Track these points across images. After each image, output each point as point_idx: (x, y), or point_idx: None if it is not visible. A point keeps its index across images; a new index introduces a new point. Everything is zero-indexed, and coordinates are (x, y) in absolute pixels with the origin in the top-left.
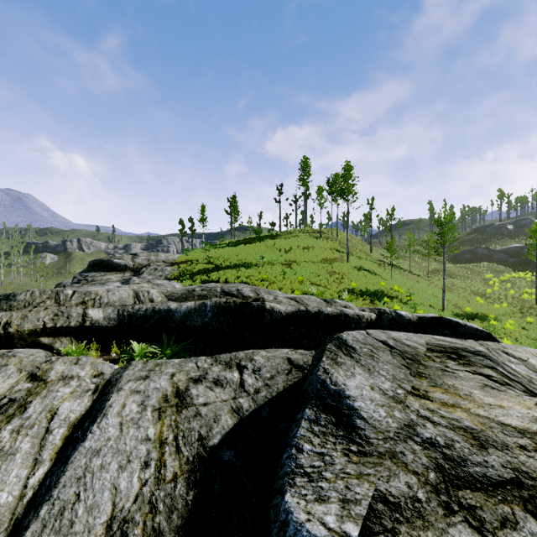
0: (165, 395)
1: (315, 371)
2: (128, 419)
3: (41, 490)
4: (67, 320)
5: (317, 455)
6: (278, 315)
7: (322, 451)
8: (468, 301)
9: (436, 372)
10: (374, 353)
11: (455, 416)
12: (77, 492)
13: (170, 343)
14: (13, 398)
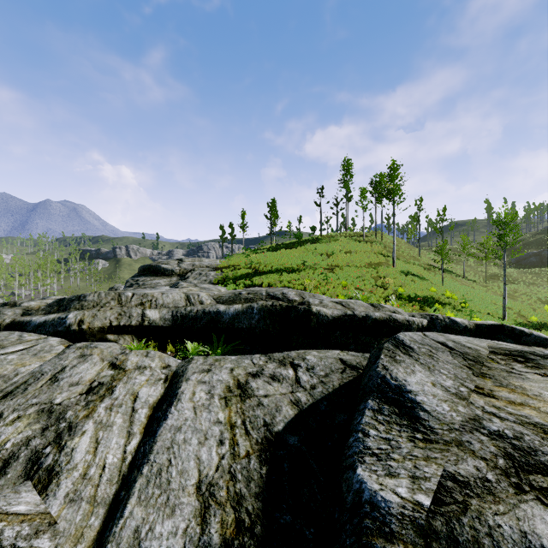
0: (228, 386)
1: (374, 367)
2: (200, 404)
3: (138, 455)
4: (129, 320)
5: (383, 439)
6: (325, 318)
7: (388, 437)
8: (534, 310)
9: (501, 373)
10: (433, 353)
11: (523, 413)
12: (169, 458)
13: (220, 344)
14: (101, 382)
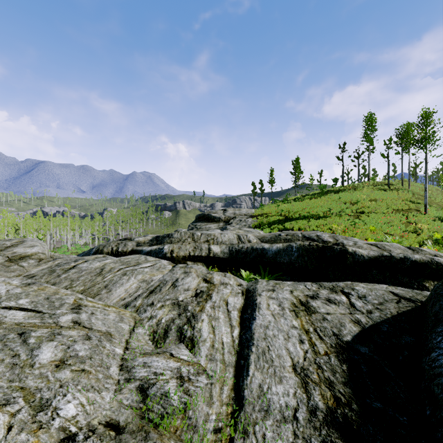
0: (293, 303)
1: None
2: (276, 313)
3: (242, 340)
4: (200, 252)
5: None
6: (361, 258)
7: None
8: None
9: None
10: None
11: None
12: (267, 345)
13: (266, 273)
14: (201, 290)
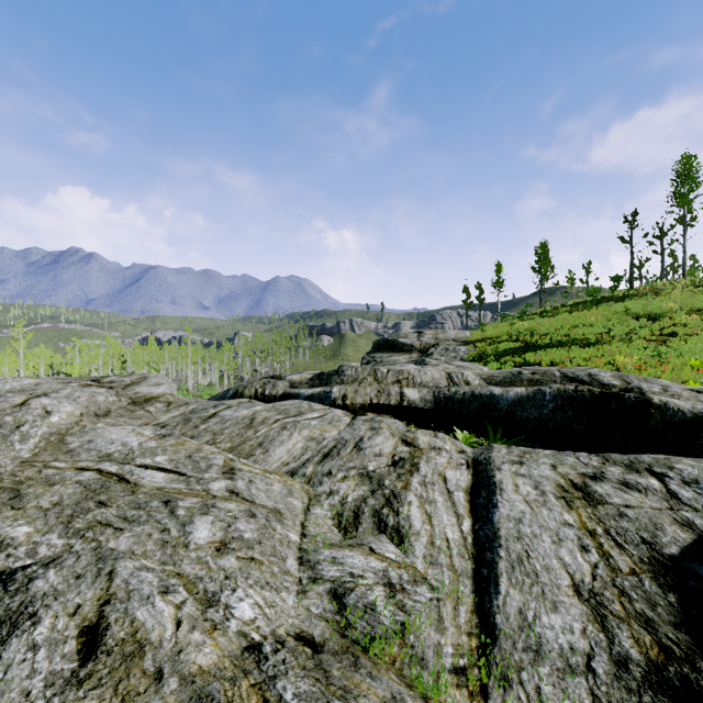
0: (560, 485)
1: None
2: (531, 499)
3: (479, 538)
4: (387, 398)
5: None
6: (677, 415)
7: None
8: None
9: None
10: None
11: None
12: (524, 549)
13: (497, 436)
14: (401, 457)
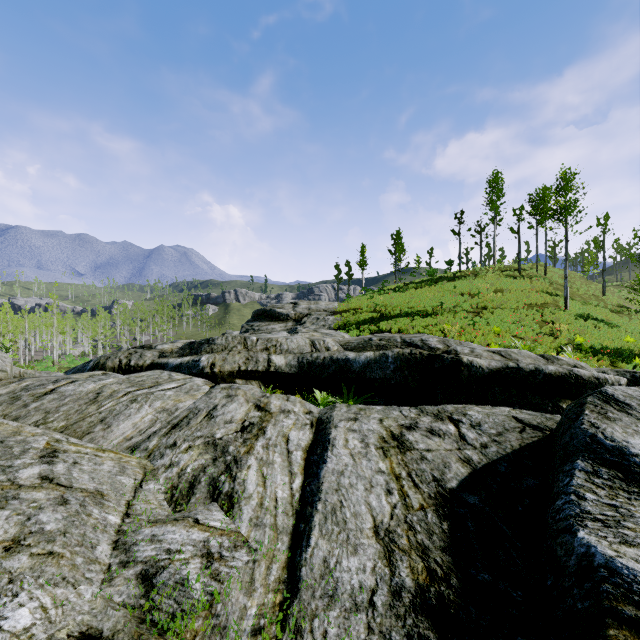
0: (382, 437)
1: (577, 424)
2: (356, 451)
3: (306, 494)
4: (256, 365)
5: (607, 505)
6: (479, 371)
7: (613, 503)
8: None
9: None
10: None
11: None
12: (339, 499)
13: (350, 395)
14: (251, 422)
